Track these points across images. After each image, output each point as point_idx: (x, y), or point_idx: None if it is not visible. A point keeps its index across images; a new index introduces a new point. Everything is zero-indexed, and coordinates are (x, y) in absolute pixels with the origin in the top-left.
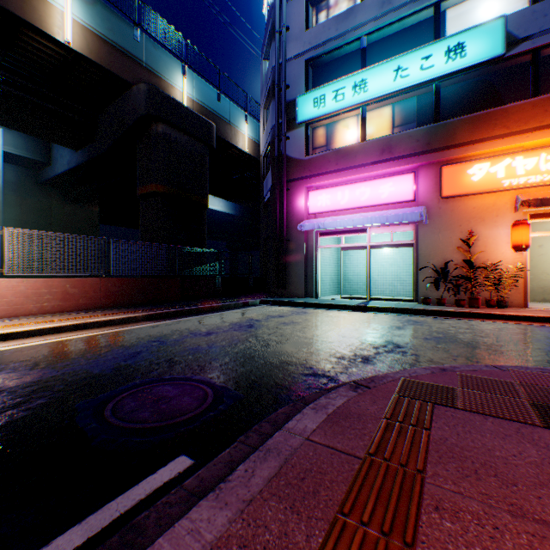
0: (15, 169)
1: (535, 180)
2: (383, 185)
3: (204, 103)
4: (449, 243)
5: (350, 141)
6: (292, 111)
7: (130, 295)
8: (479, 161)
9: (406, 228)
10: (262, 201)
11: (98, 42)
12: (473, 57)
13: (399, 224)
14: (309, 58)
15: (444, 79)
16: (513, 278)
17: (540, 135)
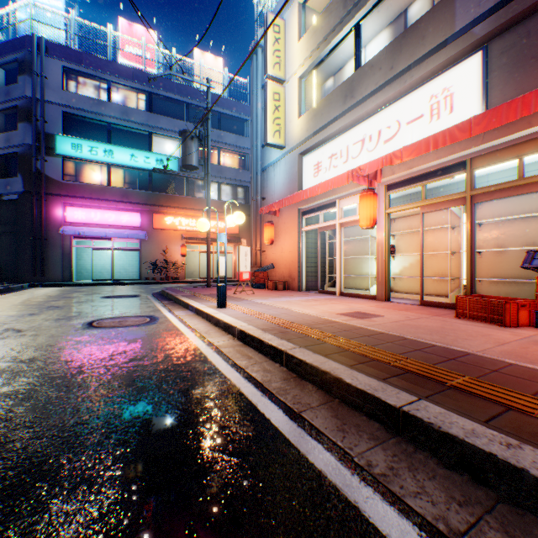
0: None
1: (189, 229)
2: (124, 215)
3: None
4: (157, 251)
5: (100, 180)
6: (51, 142)
7: None
8: (170, 215)
9: (136, 241)
10: None
11: None
12: (168, 169)
13: (132, 238)
14: (68, 112)
15: (156, 172)
16: (182, 268)
17: (190, 212)
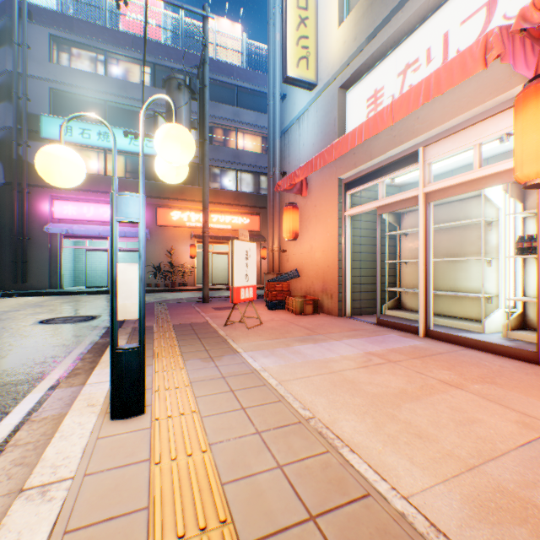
0: None
1: (199, 225)
2: None
3: None
4: (162, 252)
5: (94, 169)
6: (35, 124)
7: None
8: (177, 209)
9: (137, 240)
10: None
11: None
12: None
13: (133, 237)
14: (56, 88)
15: None
16: (191, 272)
17: (201, 205)
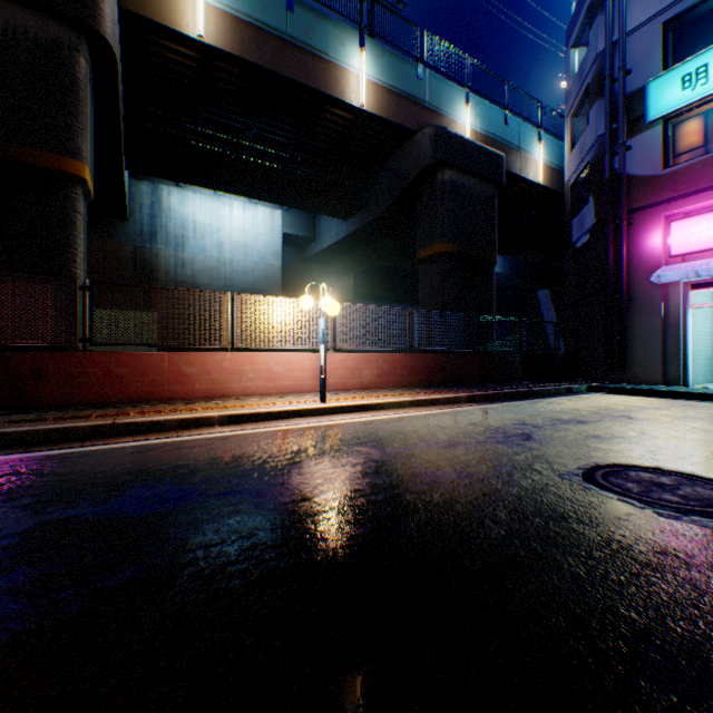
0: (286, 249)
1: None
2: None
3: (488, 132)
4: None
5: None
6: (635, 106)
7: (429, 373)
8: None
9: None
10: (568, 248)
11: (385, 96)
12: None
13: None
14: (671, 16)
15: None
16: None
17: None
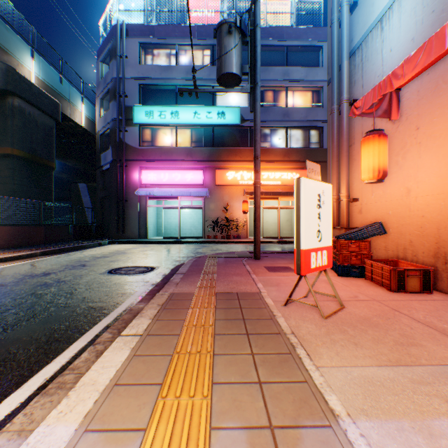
0: None
1: (251, 183)
2: (188, 174)
3: (50, 83)
4: (219, 208)
5: (168, 143)
6: (130, 113)
7: (7, 239)
8: (231, 170)
9: (199, 198)
10: (99, 168)
11: None
12: (229, 121)
13: (196, 196)
14: (143, 83)
15: (217, 126)
16: (243, 225)
17: (252, 164)
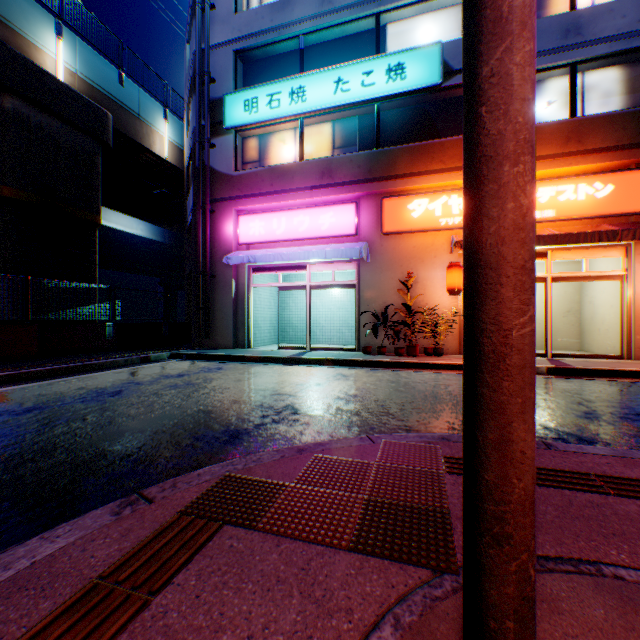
0: None
1: None
2: (324, 214)
3: (97, 82)
4: (391, 285)
5: (289, 159)
6: (219, 112)
7: None
8: (419, 196)
9: (348, 266)
10: (186, 225)
11: None
12: (413, 81)
13: (341, 262)
14: (240, 48)
15: (386, 101)
16: (450, 324)
17: None
